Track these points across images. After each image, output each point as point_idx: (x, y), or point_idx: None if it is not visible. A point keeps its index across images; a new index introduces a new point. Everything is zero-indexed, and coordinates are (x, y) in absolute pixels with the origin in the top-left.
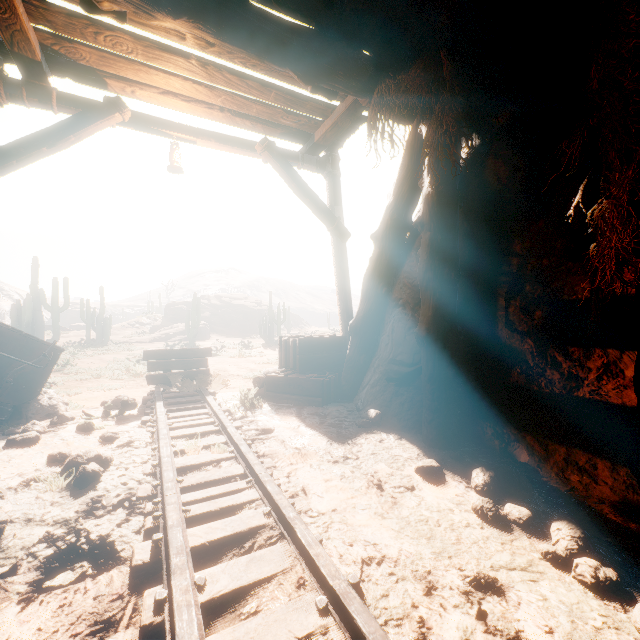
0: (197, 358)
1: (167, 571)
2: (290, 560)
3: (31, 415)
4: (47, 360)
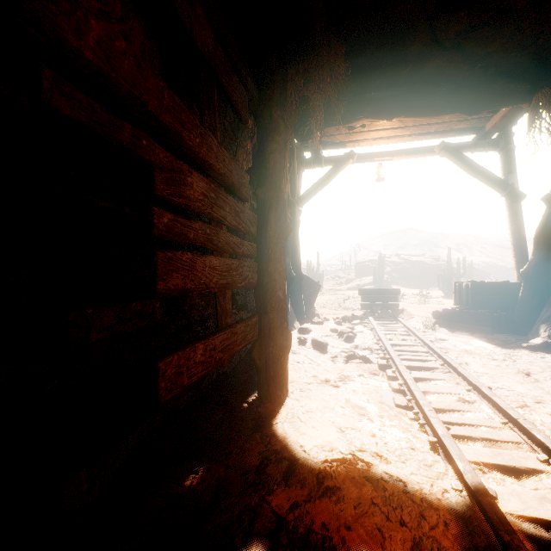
0: (390, 295)
1: (394, 367)
2: (453, 378)
3: (310, 317)
4: (315, 291)
